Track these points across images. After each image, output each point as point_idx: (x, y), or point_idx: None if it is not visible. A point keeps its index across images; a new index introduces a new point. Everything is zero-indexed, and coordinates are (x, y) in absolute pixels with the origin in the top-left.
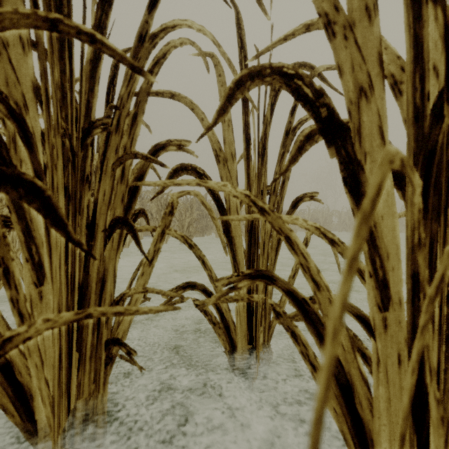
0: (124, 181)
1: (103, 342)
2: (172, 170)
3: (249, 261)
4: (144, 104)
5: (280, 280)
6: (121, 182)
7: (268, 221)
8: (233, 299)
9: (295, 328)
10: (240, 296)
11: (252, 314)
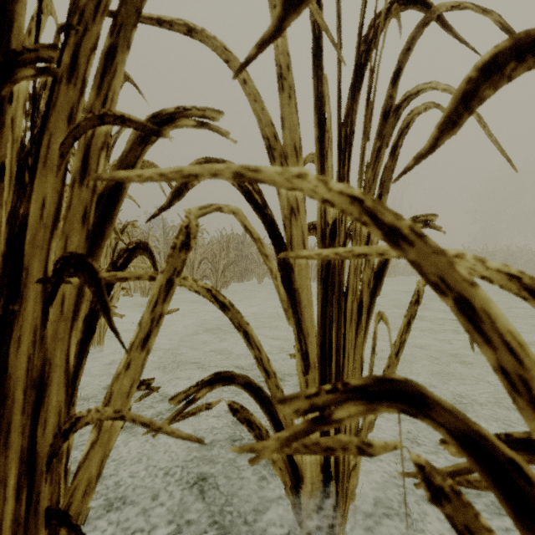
0: (88, 180)
1: (42, 511)
2: None
3: (323, 330)
4: (130, 29)
5: (442, 408)
6: (82, 183)
7: (408, 260)
8: (323, 448)
9: (486, 534)
10: (339, 440)
11: None
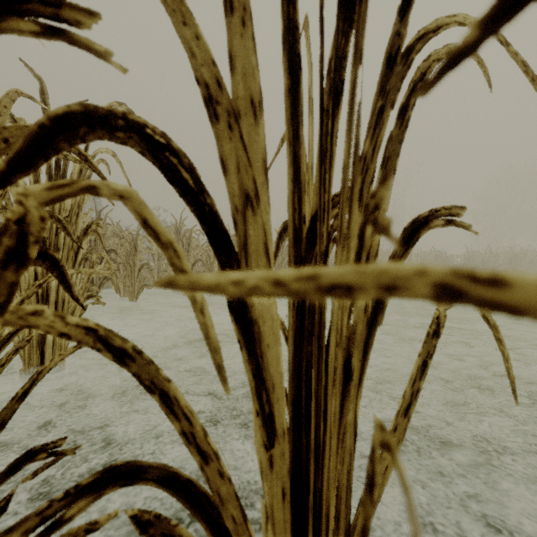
0: None
1: None
2: (50, 119)
3: (298, 379)
4: None
5: None
6: None
7: None
8: None
9: None
10: None
11: (307, 513)
